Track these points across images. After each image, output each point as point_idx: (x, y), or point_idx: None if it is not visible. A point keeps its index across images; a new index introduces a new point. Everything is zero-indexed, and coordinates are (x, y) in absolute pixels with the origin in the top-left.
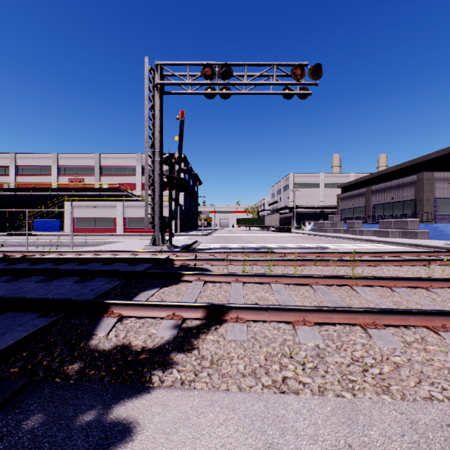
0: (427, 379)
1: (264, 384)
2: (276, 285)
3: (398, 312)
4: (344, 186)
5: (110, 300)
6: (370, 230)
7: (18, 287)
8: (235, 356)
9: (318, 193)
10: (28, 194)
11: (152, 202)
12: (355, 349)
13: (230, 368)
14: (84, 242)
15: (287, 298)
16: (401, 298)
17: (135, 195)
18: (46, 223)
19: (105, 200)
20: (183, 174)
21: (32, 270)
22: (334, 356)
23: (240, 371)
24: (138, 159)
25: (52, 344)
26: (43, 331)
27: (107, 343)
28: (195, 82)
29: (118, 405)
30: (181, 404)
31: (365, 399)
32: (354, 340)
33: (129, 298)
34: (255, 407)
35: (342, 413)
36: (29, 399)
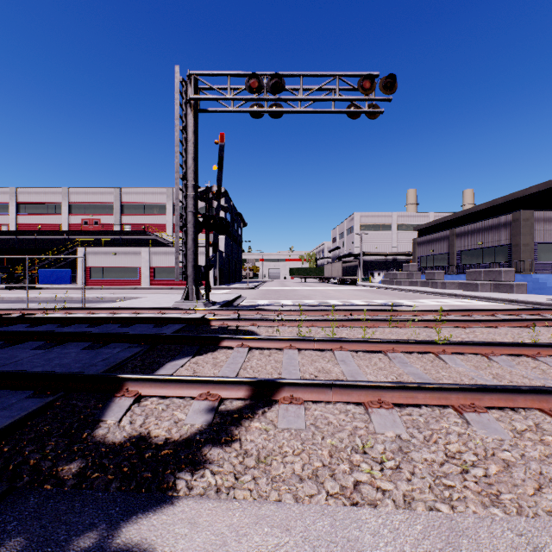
0: (549, 484)
1: (329, 492)
2: (341, 352)
3: (503, 390)
4: (421, 228)
5: (124, 374)
6: (454, 282)
7: (9, 356)
8: (289, 452)
9: (389, 237)
10: (32, 238)
11: (184, 248)
12: (449, 440)
13: (283, 469)
14: (99, 298)
15: (356, 370)
16: (502, 370)
17: (164, 239)
18: (53, 273)
19: (127, 245)
20: (223, 213)
21: (29, 333)
22: (422, 450)
23: (297, 473)
24: (168, 194)
25: (44, 435)
26: (34, 416)
27: (119, 433)
28: (237, 97)
29: (129, 523)
30: (216, 522)
31: (469, 513)
32: (447, 428)
33: (151, 370)
34: (318, 526)
35: (437, 535)
36: (7, 515)
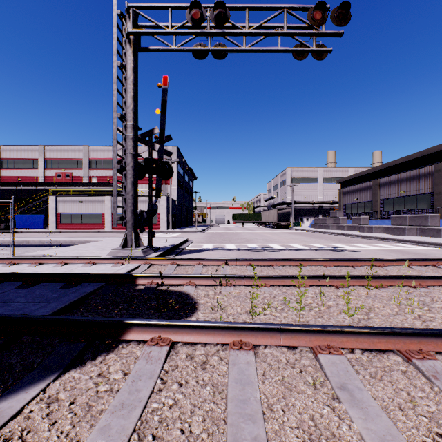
0: None
1: None
2: (332, 359)
3: None
4: (344, 181)
5: None
6: (380, 226)
7: None
8: None
9: (316, 188)
10: (13, 188)
11: (124, 192)
12: None
13: None
14: (54, 242)
15: (395, 438)
16: None
17: None
18: (28, 219)
19: (92, 194)
20: (176, 168)
21: None
22: None
23: None
24: None
25: None
26: None
27: None
28: (179, 31)
29: None
30: None
31: None
32: None
33: None
34: None
35: None
36: None
